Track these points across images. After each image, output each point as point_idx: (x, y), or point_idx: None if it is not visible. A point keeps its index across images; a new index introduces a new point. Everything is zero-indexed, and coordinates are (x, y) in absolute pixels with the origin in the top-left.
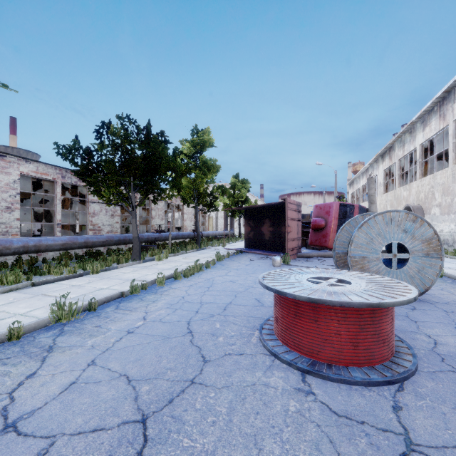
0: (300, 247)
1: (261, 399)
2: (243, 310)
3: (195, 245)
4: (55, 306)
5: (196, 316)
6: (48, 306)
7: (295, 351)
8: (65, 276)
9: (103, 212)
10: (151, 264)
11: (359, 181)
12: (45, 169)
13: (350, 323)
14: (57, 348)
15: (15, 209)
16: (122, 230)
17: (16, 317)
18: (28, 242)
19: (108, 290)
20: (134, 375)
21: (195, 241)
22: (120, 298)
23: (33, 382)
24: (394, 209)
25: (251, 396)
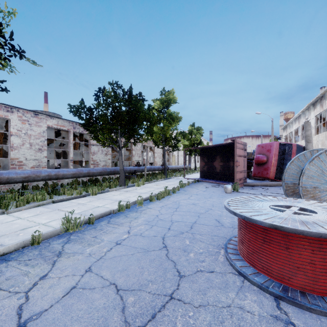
0: (246, 178)
1: (240, 325)
2: (206, 229)
3: (163, 175)
4: (64, 220)
5: (168, 233)
6: (61, 218)
7: (263, 274)
8: (74, 196)
9: (100, 152)
10: (132, 189)
11: (292, 126)
12: (63, 122)
13: (326, 254)
14: (64, 254)
15: (44, 150)
16: (112, 164)
17: (39, 226)
18: (51, 172)
19: (102, 208)
20: (121, 285)
21: (163, 173)
22: (111, 215)
23: (44, 283)
24: (325, 147)
25: (228, 320)
